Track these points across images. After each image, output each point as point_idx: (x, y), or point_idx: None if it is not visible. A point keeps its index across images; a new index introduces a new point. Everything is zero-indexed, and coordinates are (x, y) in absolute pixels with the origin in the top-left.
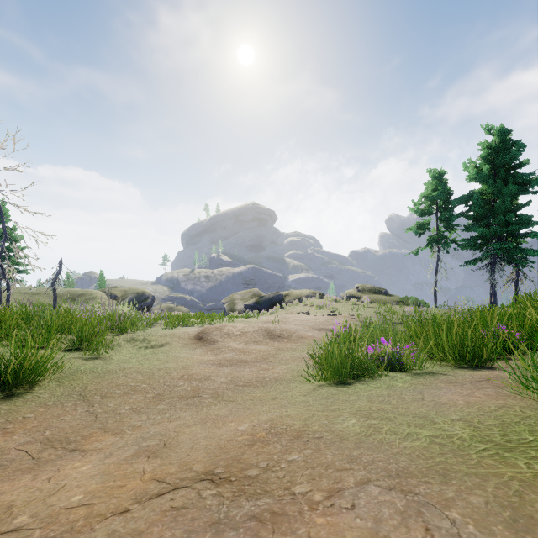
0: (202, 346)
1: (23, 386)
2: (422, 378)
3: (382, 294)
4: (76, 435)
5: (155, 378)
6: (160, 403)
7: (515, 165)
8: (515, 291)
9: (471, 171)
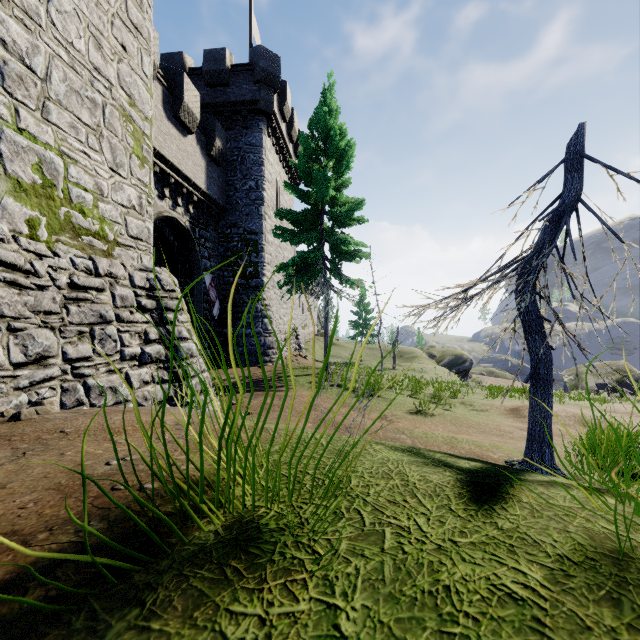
0: (514, 418)
1: (428, 414)
2: None
3: None
4: (456, 432)
5: (481, 425)
6: (484, 433)
7: None
8: None
9: None
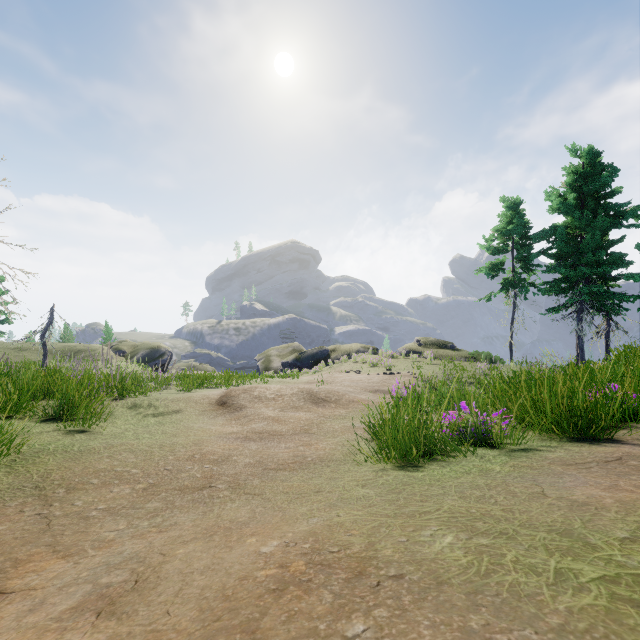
0: (225, 414)
1: None
2: (524, 457)
3: (448, 349)
4: (5, 560)
5: (153, 460)
6: (152, 498)
7: (606, 193)
8: (606, 344)
9: (554, 201)
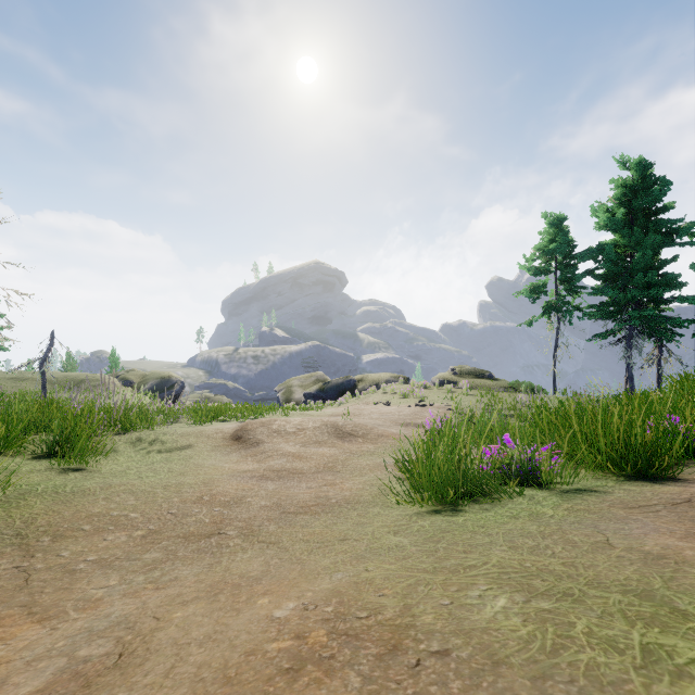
0: (240, 450)
1: None
2: (579, 499)
3: (486, 378)
4: None
5: (156, 502)
6: (151, 547)
7: (658, 209)
8: (658, 373)
9: (601, 217)
